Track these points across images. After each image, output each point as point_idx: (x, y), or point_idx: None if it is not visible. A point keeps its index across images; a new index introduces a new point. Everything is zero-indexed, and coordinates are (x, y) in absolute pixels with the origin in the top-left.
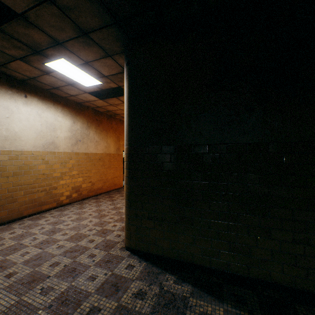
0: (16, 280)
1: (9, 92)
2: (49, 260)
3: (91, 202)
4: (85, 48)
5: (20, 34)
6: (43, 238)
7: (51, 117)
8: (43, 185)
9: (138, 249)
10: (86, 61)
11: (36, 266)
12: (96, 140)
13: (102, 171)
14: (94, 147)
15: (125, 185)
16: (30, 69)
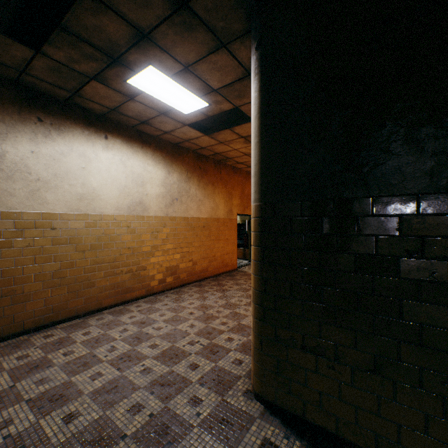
0: (76, 432)
1: (85, 133)
2: (128, 396)
3: (192, 290)
4: (183, 38)
5: (89, 30)
6: (123, 349)
7: (139, 166)
8: (128, 264)
9: (279, 404)
10: (186, 65)
11: (107, 405)
12: (199, 198)
13: (207, 244)
14: (196, 209)
15: (253, 276)
16: (109, 94)
